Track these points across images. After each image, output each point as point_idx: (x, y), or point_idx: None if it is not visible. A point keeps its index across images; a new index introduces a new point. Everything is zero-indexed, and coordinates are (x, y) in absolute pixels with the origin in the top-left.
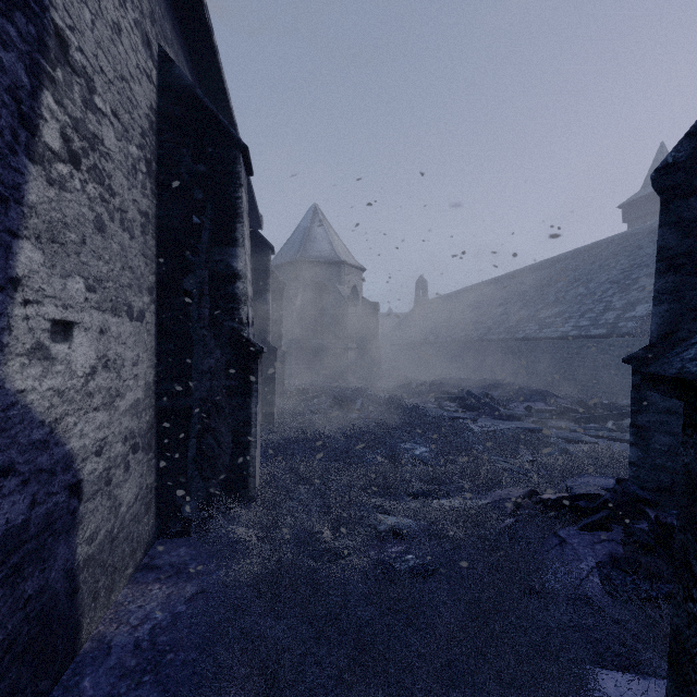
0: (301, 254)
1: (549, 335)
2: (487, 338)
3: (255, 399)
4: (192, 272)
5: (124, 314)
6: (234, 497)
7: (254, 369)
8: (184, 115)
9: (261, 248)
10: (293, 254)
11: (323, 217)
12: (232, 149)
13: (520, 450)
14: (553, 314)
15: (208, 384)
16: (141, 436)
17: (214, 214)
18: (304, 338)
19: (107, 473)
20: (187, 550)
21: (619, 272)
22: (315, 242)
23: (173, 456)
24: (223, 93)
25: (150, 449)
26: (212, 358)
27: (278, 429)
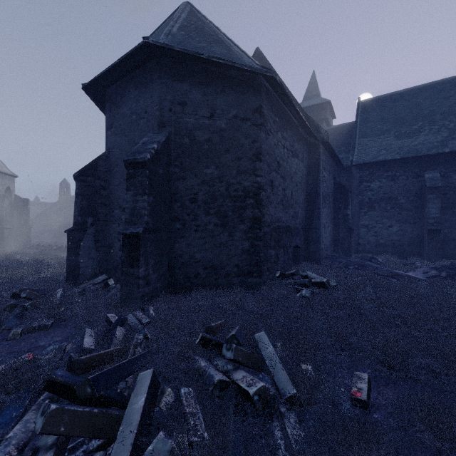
0: None
1: None
2: None
3: None
4: None
5: None
6: None
7: None
8: None
9: None
10: None
11: None
12: None
13: None
14: None
15: None
16: None
17: None
18: None
19: None
20: None
21: None
22: None
23: None
24: None
25: None
26: None
27: None
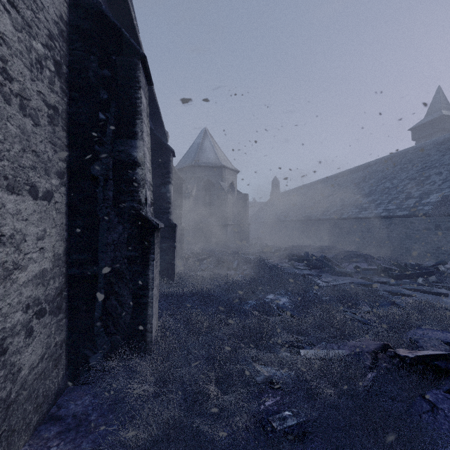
0: (195, 161)
1: (366, 216)
2: (321, 217)
3: (152, 266)
4: (98, 160)
5: (26, 192)
6: (134, 349)
7: (151, 242)
8: (91, 28)
9: (165, 152)
10: (190, 161)
11: (211, 136)
12: (132, 57)
13: (359, 302)
14: (368, 201)
15: (112, 255)
16: (48, 301)
17: (117, 111)
18: (197, 217)
19: (0, 343)
20: (91, 398)
21: (415, 172)
22: (205, 153)
23: (82, 316)
24: (133, 28)
25: (60, 311)
26: (116, 233)
27: (177, 284)
